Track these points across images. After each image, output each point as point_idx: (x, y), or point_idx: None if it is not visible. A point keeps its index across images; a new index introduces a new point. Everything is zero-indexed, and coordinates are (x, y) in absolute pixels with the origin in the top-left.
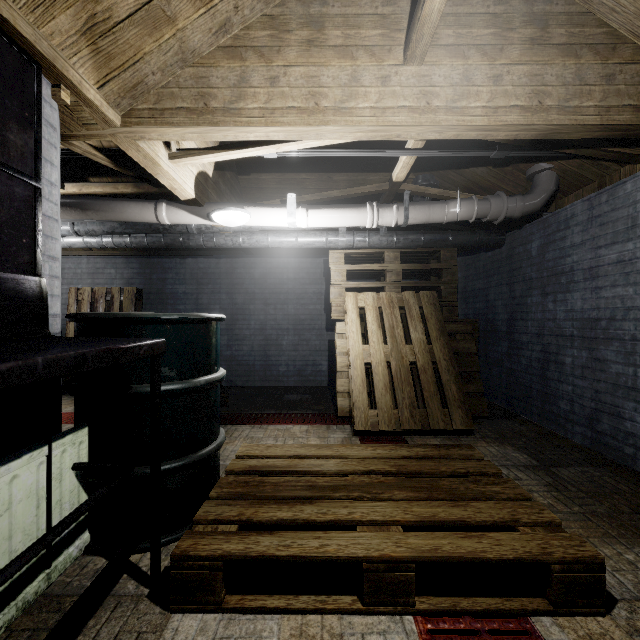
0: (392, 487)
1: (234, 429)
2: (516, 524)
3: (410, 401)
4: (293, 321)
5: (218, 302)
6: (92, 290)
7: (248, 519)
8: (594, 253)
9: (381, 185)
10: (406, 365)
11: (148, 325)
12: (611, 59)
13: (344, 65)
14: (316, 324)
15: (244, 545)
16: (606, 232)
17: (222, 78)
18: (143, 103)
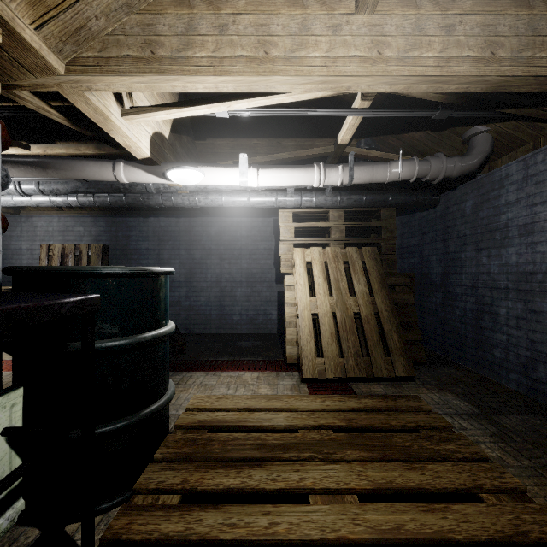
0: (344, 445)
1: (189, 376)
2: (479, 491)
3: (355, 350)
4: (246, 274)
5: (178, 257)
6: (62, 246)
7: (192, 488)
8: (529, 210)
9: (327, 148)
10: (350, 316)
11: (87, 279)
12: None
13: (294, 13)
14: (267, 277)
15: (184, 525)
16: (542, 190)
17: (169, 25)
18: (88, 50)
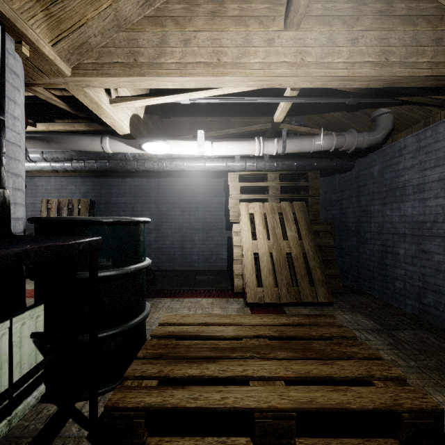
0: (276, 348)
1: (159, 302)
2: (371, 379)
3: (287, 281)
4: (202, 223)
5: (148, 209)
6: (58, 201)
7: (166, 375)
8: (421, 173)
9: (265, 125)
10: (284, 255)
11: (90, 226)
12: (439, 27)
13: (239, 30)
14: (218, 225)
15: (162, 398)
16: (430, 158)
17: (147, 40)
18: (88, 59)
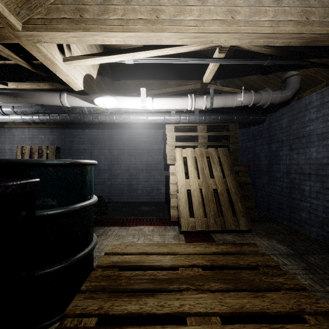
0: (209, 279)
1: (109, 229)
2: (302, 313)
3: (214, 212)
4: (145, 165)
5: (103, 154)
6: (30, 147)
7: (105, 313)
8: (325, 124)
9: (196, 85)
10: (211, 191)
11: (34, 168)
12: None
13: None
14: (158, 166)
15: None
16: None
17: None
18: (37, 14)
